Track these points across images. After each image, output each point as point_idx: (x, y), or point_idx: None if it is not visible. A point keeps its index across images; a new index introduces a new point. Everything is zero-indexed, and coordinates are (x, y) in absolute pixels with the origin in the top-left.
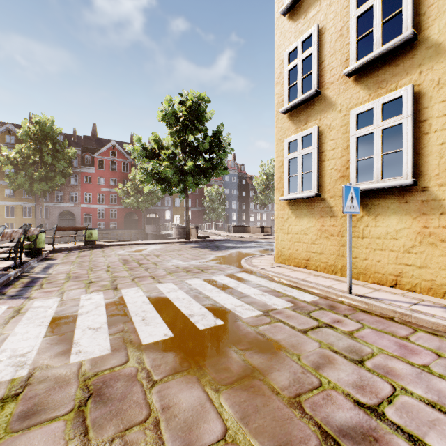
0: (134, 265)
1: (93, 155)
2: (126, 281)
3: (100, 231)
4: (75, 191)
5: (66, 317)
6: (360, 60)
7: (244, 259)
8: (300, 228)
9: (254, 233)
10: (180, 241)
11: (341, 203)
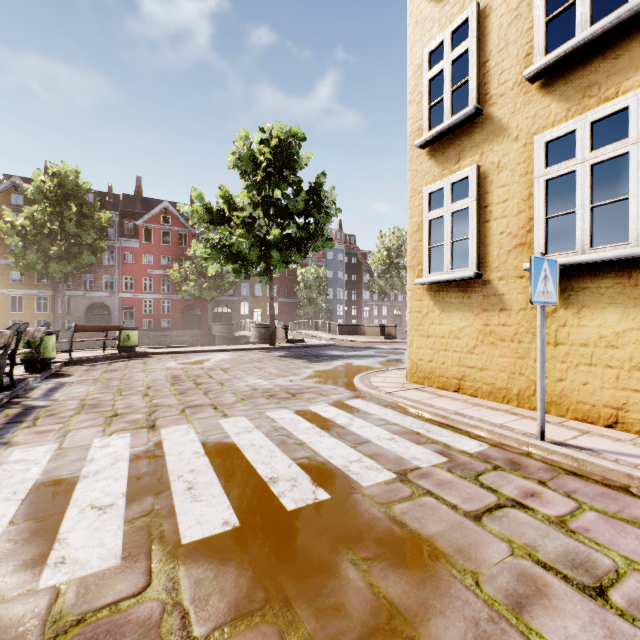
0: (187, 386)
1: (136, 221)
2: (171, 414)
3: (146, 332)
4: (111, 274)
5: (58, 482)
6: (553, 53)
7: (359, 376)
8: (449, 329)
9: (370, 334)
10: (262, 347)
11: (517, 289)
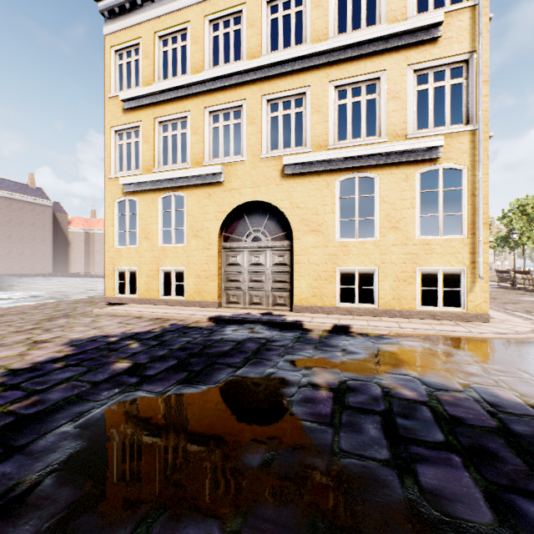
0: None
1: None
2: None
3: None
4: None
5: None
6: None
7: None
8: None
9: None
10: None
11: None
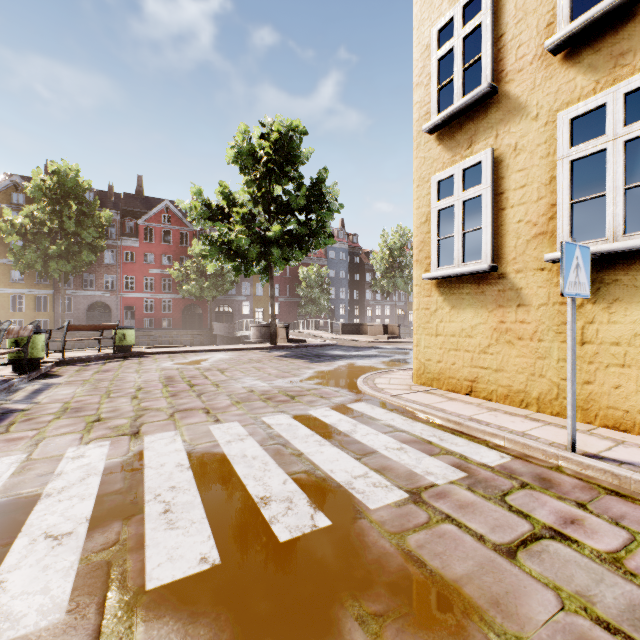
0: (180, 388)
1: (137, 220)
2: (159, 419)
3: (147, 332)
4: (111, 273)
5: (14, 503)
6: (580, 18)
7: (363, 378)
8: (460, 327)
9: (372, 334)
10: (262, 347)
11: (537, 282)
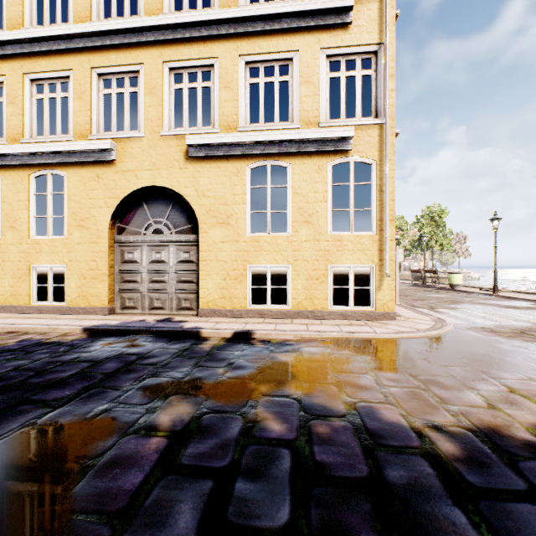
0: None
1: None
2: None
3: None
4: None
5: None
6: None
7: (442, 328)
8: None
9: None
10: None
11: None
